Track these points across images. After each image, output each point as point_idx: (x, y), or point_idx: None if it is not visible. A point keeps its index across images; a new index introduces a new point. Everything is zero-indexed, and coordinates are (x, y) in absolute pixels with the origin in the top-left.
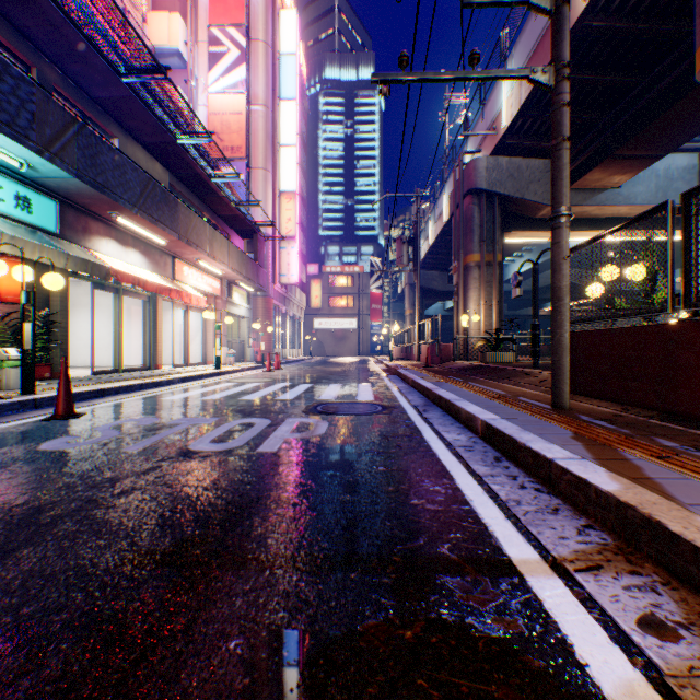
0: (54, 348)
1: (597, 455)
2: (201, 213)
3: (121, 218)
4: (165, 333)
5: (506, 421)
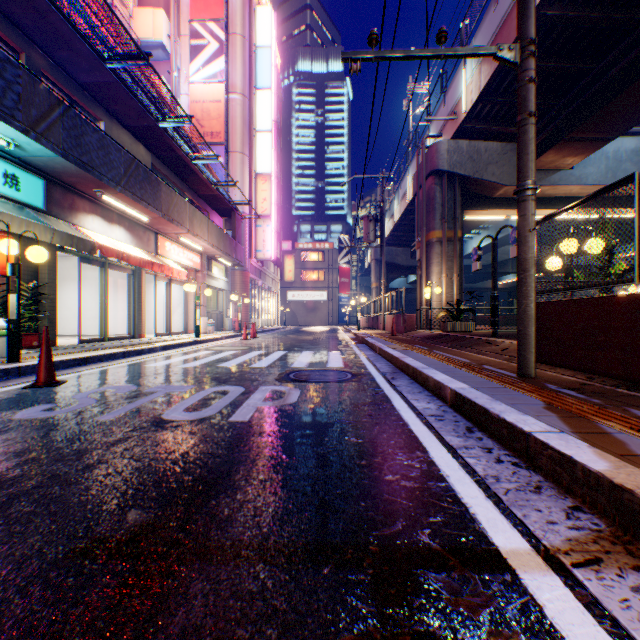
0: (42, 318)
1: (575, 428)
2: (183, 193)
3: (106, 196)
4: (149, 304)
5: (476, 390)
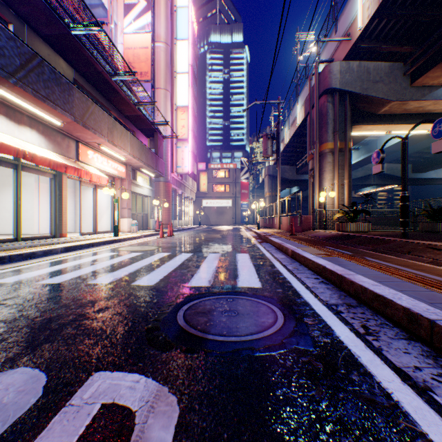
0: None
1: None
2: (109, 112)
3: (3, 90)
4: (83, 207)
5: None
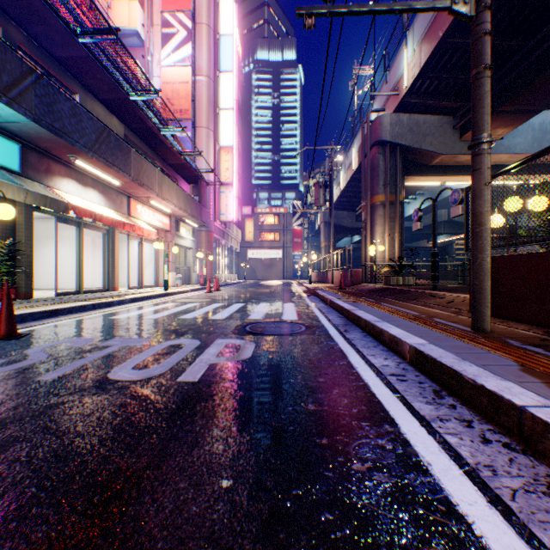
0: (19, 273)
1: None
2: (153, 162)
3: (80, 161)
4: (124, 260)
5: (437, 347)
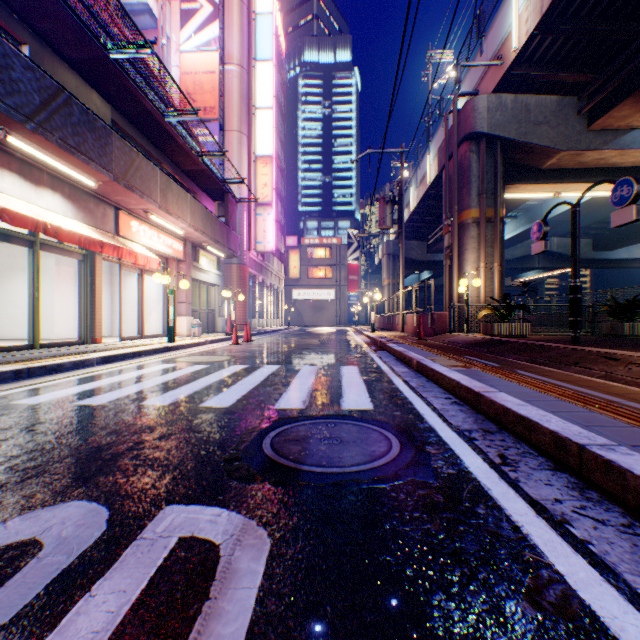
0: None
1: None
2: (160, 165)
3: (16, 139)
4: (124, 301)
5: None
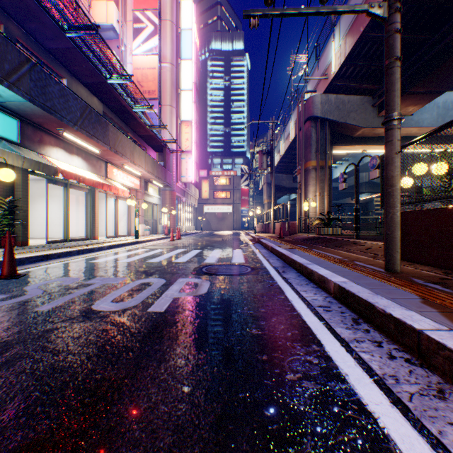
0: (17, 224)
1: None
2: (127, 133)
3: (67, 133)
4: (103, 214)
5: (356, 284)
